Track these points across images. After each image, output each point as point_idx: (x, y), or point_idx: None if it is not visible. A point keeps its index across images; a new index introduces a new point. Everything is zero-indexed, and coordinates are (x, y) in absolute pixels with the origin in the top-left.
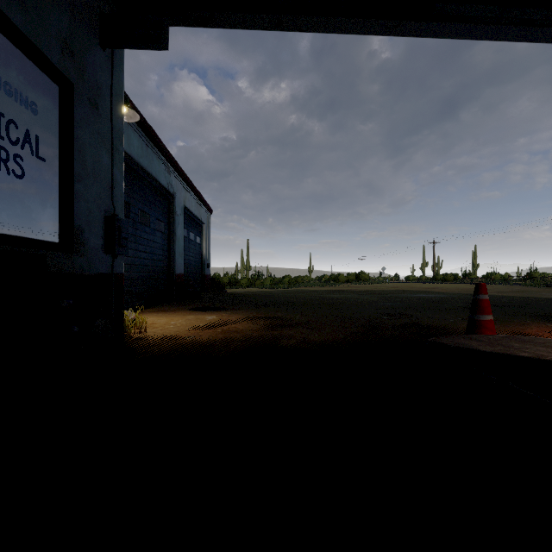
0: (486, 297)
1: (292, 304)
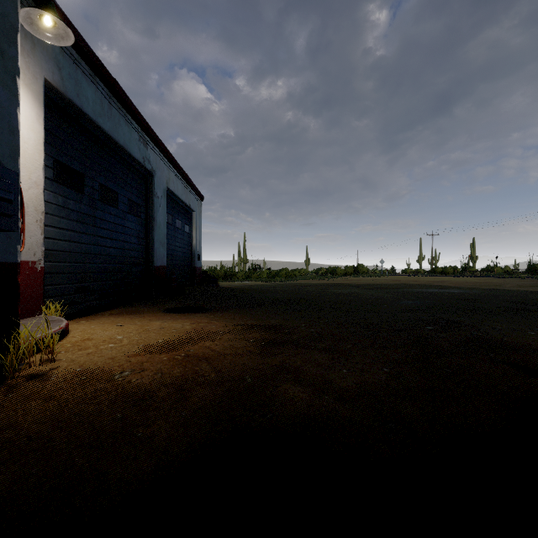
0: None
1: (292, 301)
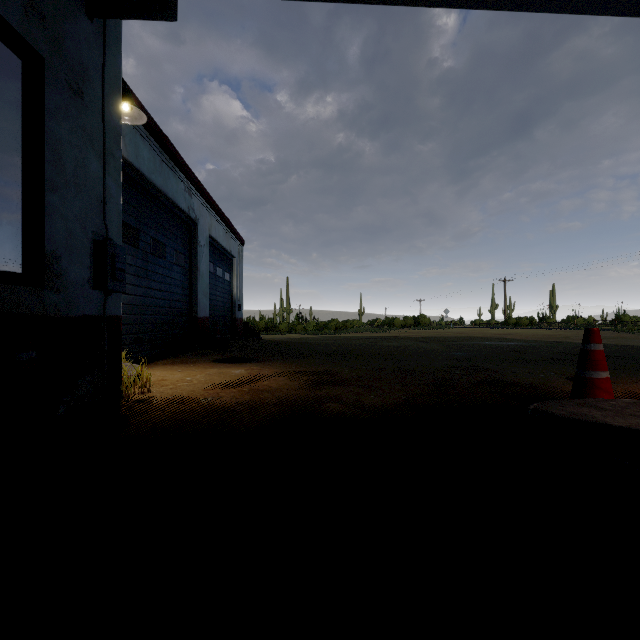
0: (599, 348)
1: (340, 353)
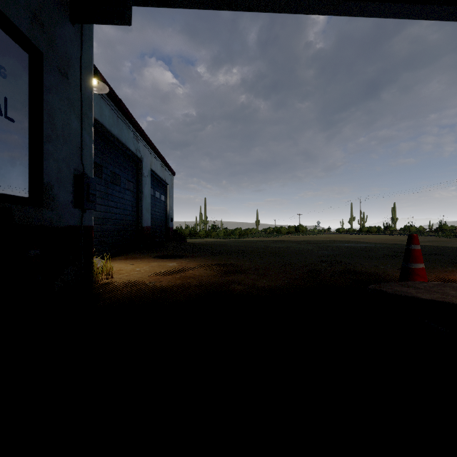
0: (418, 248)
1: (242, 252)
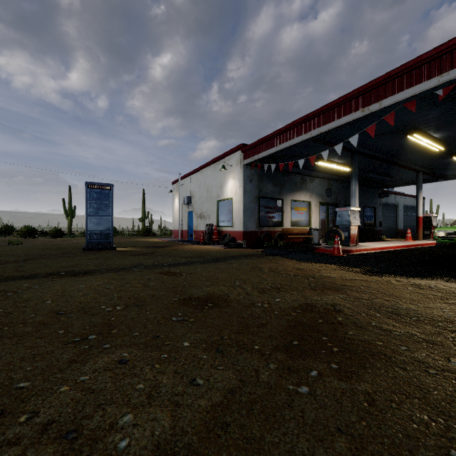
0: None
1: None
